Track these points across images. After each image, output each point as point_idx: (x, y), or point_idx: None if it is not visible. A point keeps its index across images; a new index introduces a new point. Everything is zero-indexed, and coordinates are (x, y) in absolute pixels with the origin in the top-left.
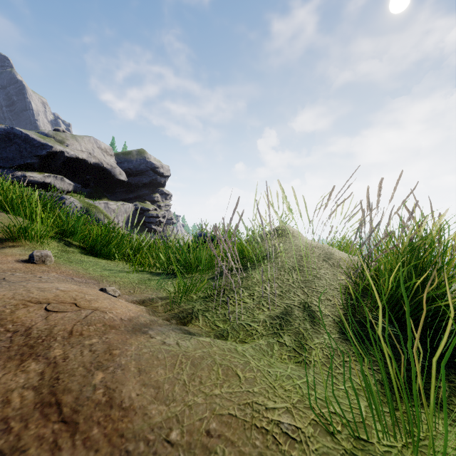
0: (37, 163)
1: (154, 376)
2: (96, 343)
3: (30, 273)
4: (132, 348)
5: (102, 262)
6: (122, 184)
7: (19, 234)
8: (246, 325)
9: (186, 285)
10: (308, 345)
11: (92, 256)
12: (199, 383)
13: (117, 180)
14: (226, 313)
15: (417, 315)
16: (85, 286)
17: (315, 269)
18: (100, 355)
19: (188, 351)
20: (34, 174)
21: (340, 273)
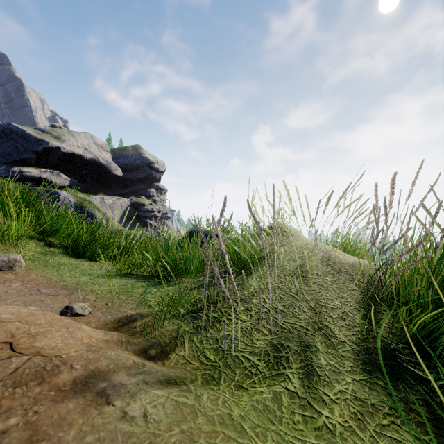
0: (33, 158)
1: None
2: (13, 428)
3: None
4: (70, 435)
5: (84, 264)
6: (117, 179)
7: None
8: (243, 360)
9: (170, 301)
10: (328, 396)
11: (74, 257)
12: None
13: (113, 175)
14: (219, 338)
15: None
16: (50, 300)
17: (320, 276)
18: None
19: (159, 433)
20: (30, 169)
21: (349, 282)
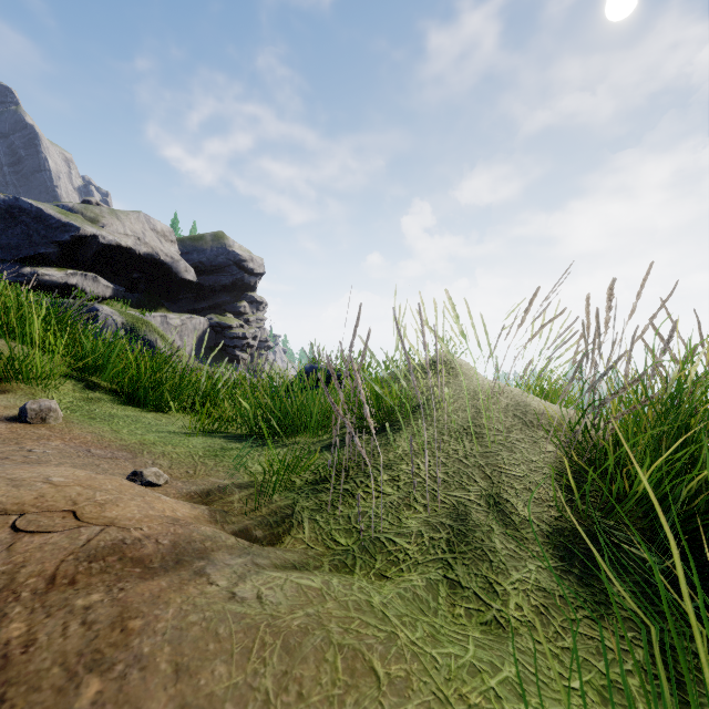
0: (55, 254)
1: (207, 683)
2: (98, 604)
3: (14, 442)
4: (169, 614)
5: (147, 417)
6: (189, 286)
7: (7, 371)
8: (386, 543)
9: (282, 465)
10: (502, 586)
11: (131, 407)
12: (297, 697)
13: (181, 280)
14: (352, 516)
15: (689, 522)
16: (108, 464)
17: (502, 432)
18: (102, 632)
19: (278, 615)
20: (51, 270)
21: (544, 440)
